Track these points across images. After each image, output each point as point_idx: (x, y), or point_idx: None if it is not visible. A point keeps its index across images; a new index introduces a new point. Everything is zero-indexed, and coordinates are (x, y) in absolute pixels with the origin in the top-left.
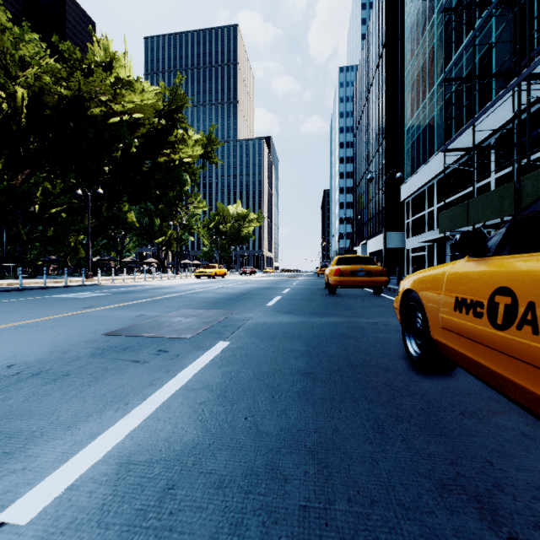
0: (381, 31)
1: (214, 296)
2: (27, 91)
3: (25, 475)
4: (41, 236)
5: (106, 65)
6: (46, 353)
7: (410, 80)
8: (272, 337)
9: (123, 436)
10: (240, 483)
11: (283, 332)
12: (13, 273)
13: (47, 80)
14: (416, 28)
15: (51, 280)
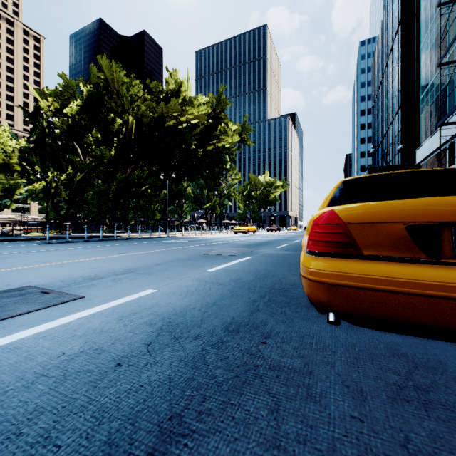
0: (397, 9)
1: (246, 243)
2: (134, 118)
3: (206, 269)
4: (136, 206)
5: (176, 91)
6: (186, 256)
7: (424, 52)
8: (271, 257)
9: (223, 267)
10: (250, 272)
11: (278, 256)
12: (121, 230)
13: (144, 108)
14: (430, 4)
15: (148, 234)
